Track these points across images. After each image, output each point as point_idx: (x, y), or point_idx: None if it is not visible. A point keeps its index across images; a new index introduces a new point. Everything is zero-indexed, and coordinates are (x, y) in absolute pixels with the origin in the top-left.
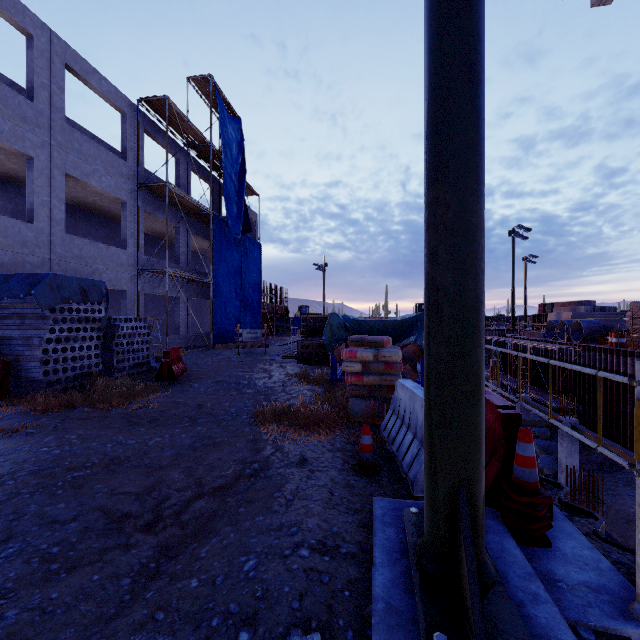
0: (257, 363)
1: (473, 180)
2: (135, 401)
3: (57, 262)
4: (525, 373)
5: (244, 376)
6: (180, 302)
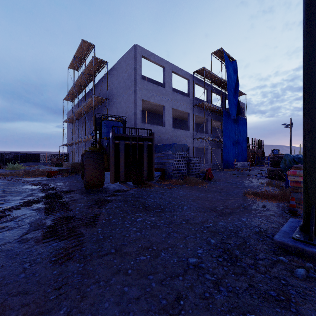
0: (245, 177)
1: None
2: (199, 185)
3: (170, 138)
4: None
5: (239, 181)
6: (208, 150)
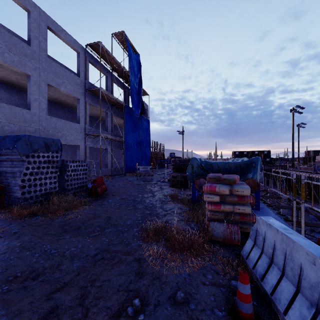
0: (147, 186)
1: None
2: (71, 212)
3: (43, 130)
4: (306, 192)
5: (138, 195)
6: (108, 151)
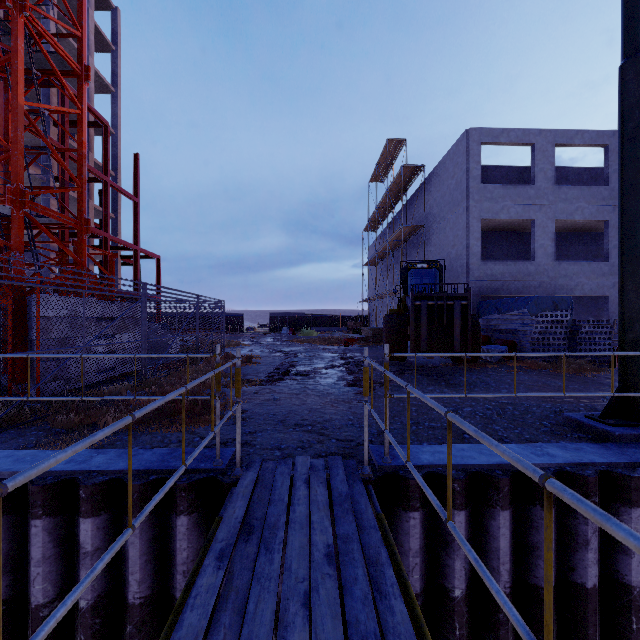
0: None
1: (627, 274)
2: (580, 373)
3: (549, 282)
4: None
5: None
6: None
